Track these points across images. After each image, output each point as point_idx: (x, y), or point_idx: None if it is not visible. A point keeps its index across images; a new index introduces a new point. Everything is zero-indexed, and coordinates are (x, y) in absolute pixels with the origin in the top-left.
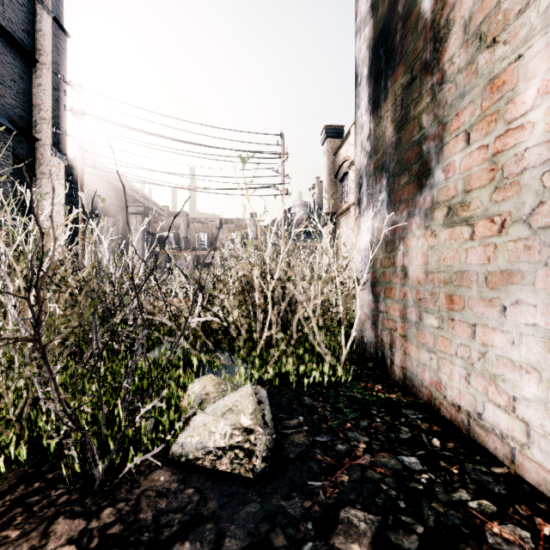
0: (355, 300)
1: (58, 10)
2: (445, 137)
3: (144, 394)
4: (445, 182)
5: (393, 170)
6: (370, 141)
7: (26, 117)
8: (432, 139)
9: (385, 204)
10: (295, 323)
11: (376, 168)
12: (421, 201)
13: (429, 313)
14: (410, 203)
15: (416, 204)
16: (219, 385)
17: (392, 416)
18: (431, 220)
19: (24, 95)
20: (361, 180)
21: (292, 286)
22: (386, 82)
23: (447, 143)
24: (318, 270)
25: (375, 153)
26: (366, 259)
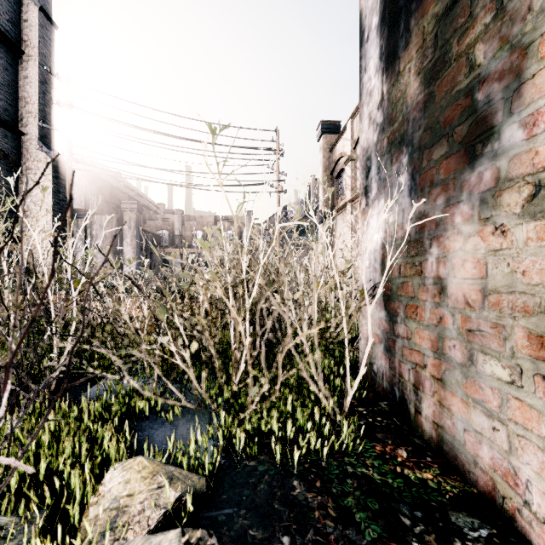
0: (360, 314)
1: (46, 1)
2: (527, 68)
3: (31, 492)
4: (527, 143)
5: (419, 141)
6: (383, 109)
7: (11, 110)
8: (497, 79)
9: (406, 189)
10: (280, 360)
11: (392, 143)
12: (473, 180)
13: (489, 355)
14: (450, 184)
15: (462, 186)
16: (153, 476)
17: (437, 533)
18: (495, 208)
19: (9, 88)
20: (369, 161)
21: (280, 300)
22: (407, 21)
23: (531, 78)
24: (314, 279)
25: (389, 123)
26: (376, 263)
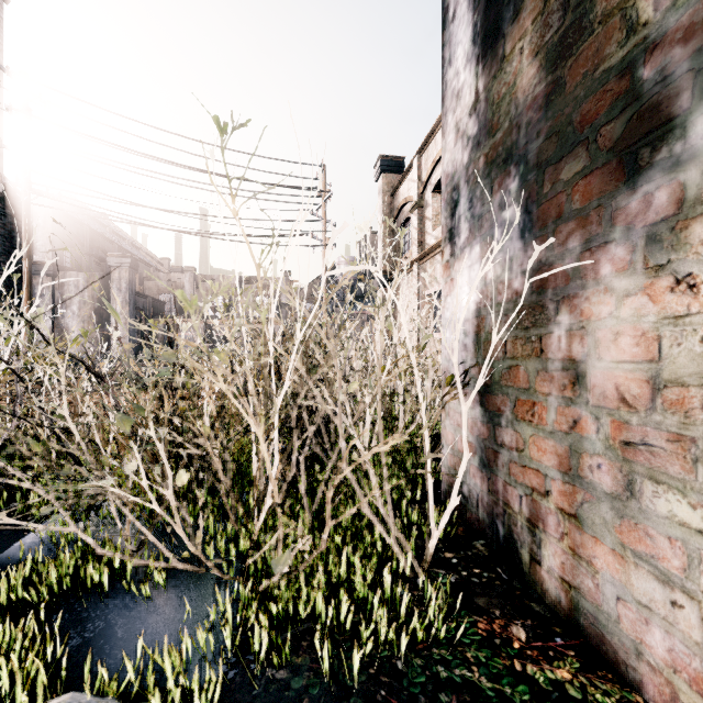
0: (443, 411)
1: None
2: None
3: None
4: None
5: (537, 155)
6: (478, 114)
7: None
8: (680, 40)
9: (515, 229)
10: (329, 496)
11: (493, 163)
12: (634, 206)
13: (665, 485)
14: (592, 216)
15: (614, 217)
16: None
17: None
18: (676, 249)
19: None
20: (456, 192)
21: (328, 393)
22: None
23: None
24: (379, 361)
25: (488, 134)
26: (468, 338)
